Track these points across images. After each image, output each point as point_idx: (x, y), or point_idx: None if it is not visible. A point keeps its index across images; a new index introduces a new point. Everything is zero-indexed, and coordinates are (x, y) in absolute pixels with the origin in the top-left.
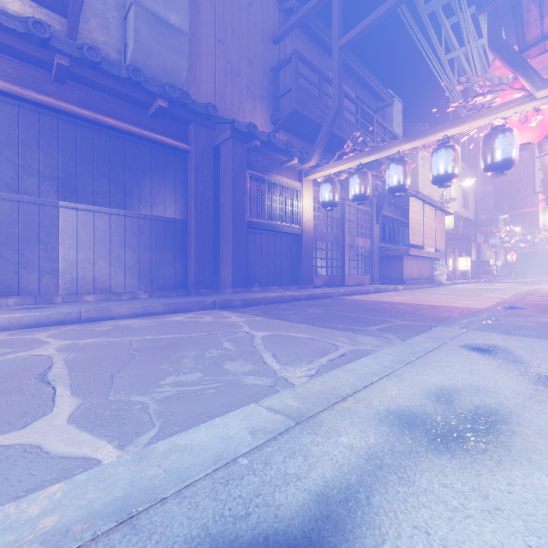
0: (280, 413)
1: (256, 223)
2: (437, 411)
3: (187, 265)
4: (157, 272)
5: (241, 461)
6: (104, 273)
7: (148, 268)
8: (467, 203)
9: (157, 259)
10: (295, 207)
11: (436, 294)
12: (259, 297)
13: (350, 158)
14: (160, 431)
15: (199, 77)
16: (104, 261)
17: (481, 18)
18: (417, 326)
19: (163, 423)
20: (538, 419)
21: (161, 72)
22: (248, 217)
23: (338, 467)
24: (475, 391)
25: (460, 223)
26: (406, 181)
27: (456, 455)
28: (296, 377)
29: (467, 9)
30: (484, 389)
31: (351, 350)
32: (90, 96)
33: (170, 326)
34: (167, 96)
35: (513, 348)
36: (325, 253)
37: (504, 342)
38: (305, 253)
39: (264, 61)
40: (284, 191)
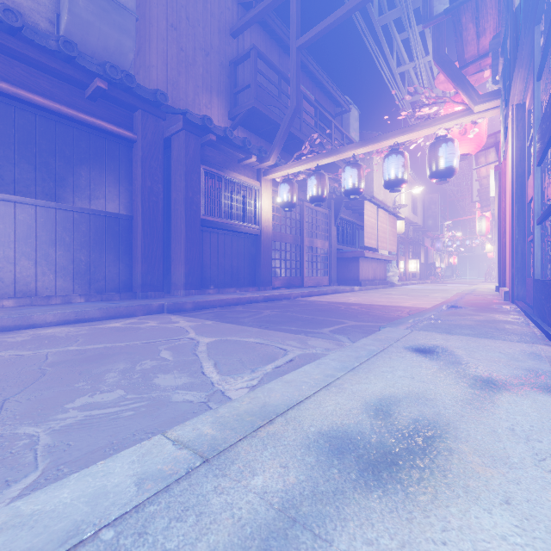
0: (187, 448)
1: (211, 222)
2: (374, 429)
3: (132, 265)
4: (96, 273)
5: (104, 534)
6: (29, 274)
7: (85, 268)
8: (417, 209)
9: (96, 258)
10: (254, 207)
11: (388, 295)
12: (213, 299)
13: (308, 159)
14: (41, 477)
15: (149, 62)
16: (29, 260)
17: (428, 36)
18: (368, 327)
19: (49, 463)
20: (475, 431)
21: (103, 51)
22: (203, 215)
23: (239, 527)
24: (415, 400)
25: (410, 228)
26: (360, 184)
27: (388, 490)
28: (235, 389)
29: (416, 27)
30: (424, 396)
31: (300, 355)
32: (9, 67)
33: (104, 334)
34: (107, 77)
35: (453, 348)
36: (285, 254)
37: (445, 342)
38: (263, 254)
39: (221, 53)
40: (242, 189)
